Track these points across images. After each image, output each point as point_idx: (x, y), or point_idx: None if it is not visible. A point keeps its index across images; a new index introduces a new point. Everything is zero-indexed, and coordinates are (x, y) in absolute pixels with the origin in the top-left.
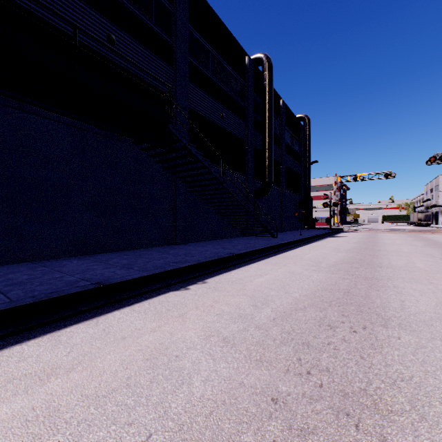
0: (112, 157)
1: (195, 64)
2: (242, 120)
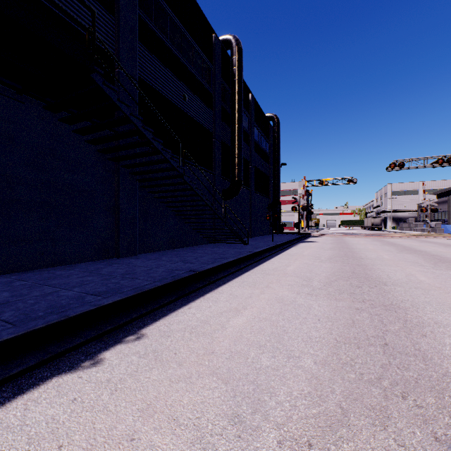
0: (3, 124)
1: (147, 23)
2: (208, 107)
